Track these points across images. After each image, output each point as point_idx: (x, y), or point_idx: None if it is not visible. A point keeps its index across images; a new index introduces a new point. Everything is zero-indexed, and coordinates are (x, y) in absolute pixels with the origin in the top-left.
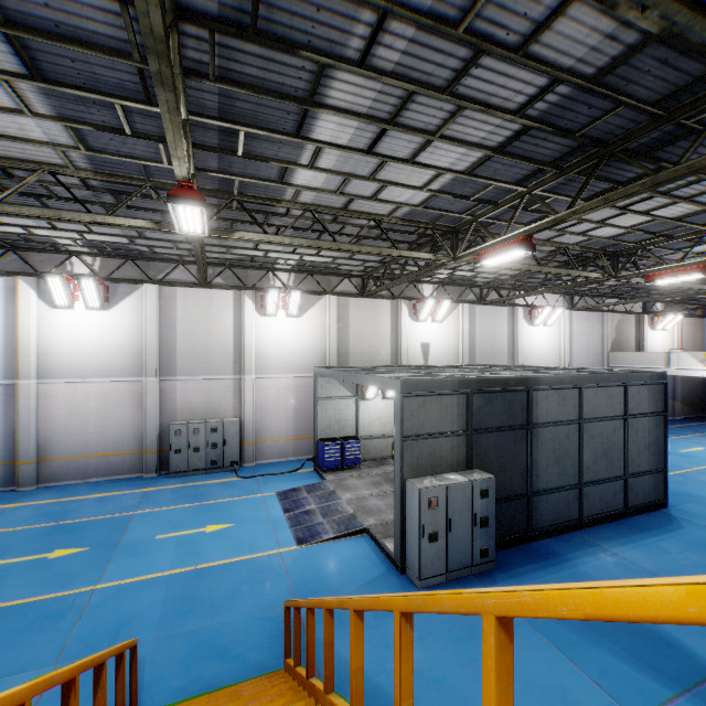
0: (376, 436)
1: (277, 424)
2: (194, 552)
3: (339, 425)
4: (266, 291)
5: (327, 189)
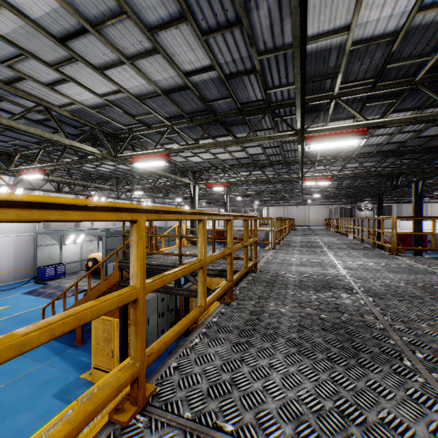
0: (71, 262)
1: (2, 264)
2: (3, 315)
3: (50, 258)
4: None
5: None
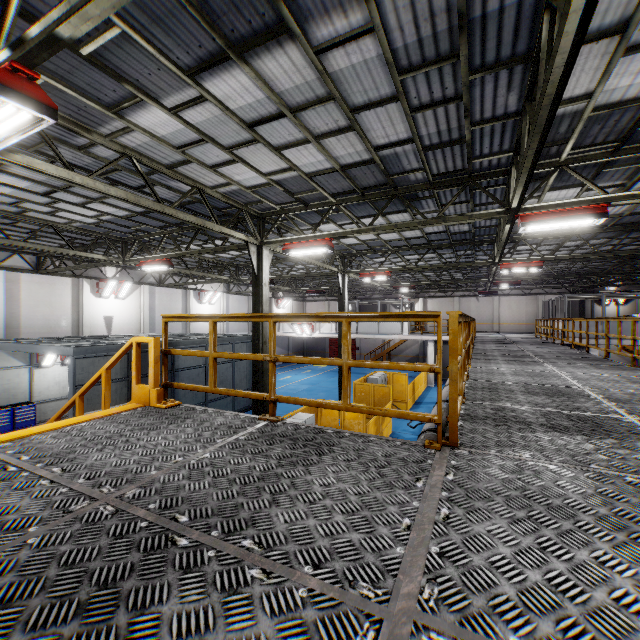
0: (55, 399)
1: None
2: None
3: (9, 394)
4: None
5: (1, 201)
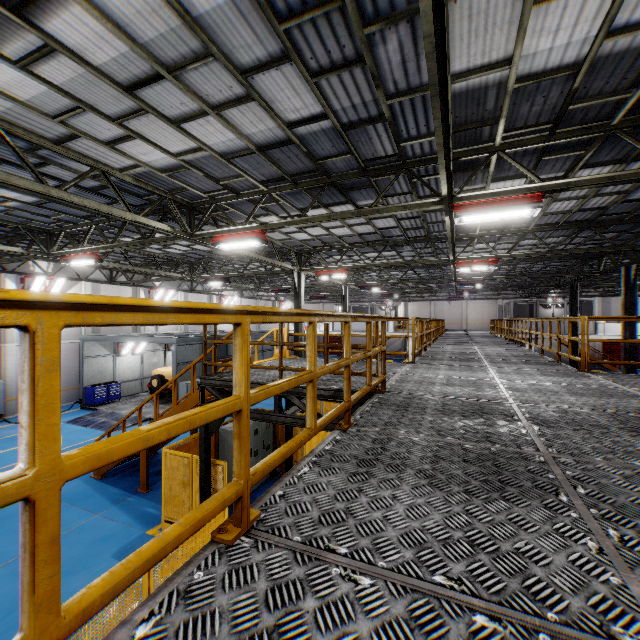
0: (128, 380)
1: None
2: None
3: (101, 375)
4: (35, 277)
5: None
